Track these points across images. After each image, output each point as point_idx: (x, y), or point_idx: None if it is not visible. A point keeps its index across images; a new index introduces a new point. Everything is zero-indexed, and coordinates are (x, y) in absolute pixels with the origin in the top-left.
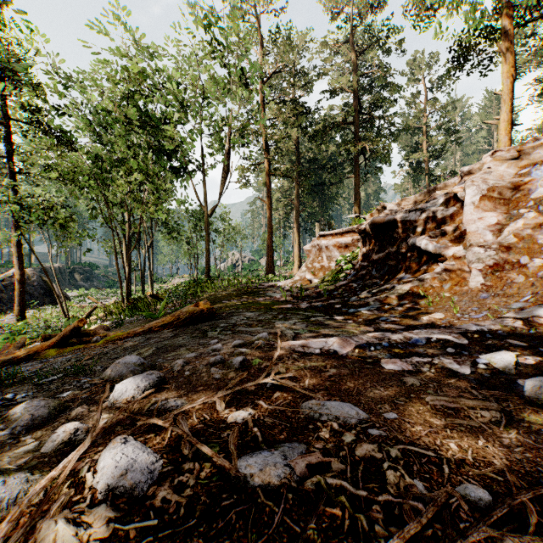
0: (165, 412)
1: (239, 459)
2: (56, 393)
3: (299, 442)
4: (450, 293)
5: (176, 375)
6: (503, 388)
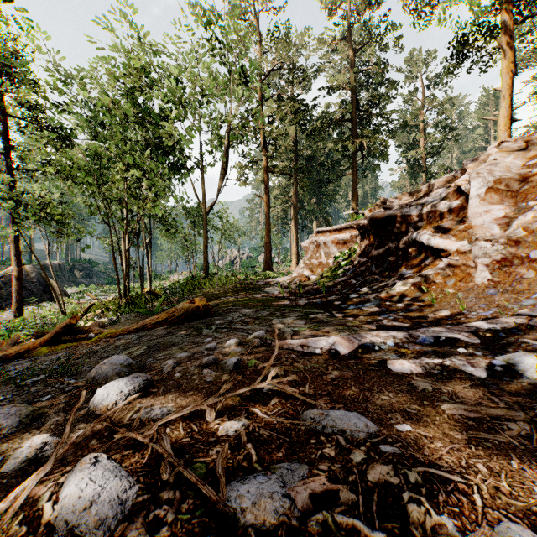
0: (148, 422)
1: (229, 486)
2: (35, 396)
3: (299, 462)
4: (455, 290)
5: (165, 377)
6: (526, 394)
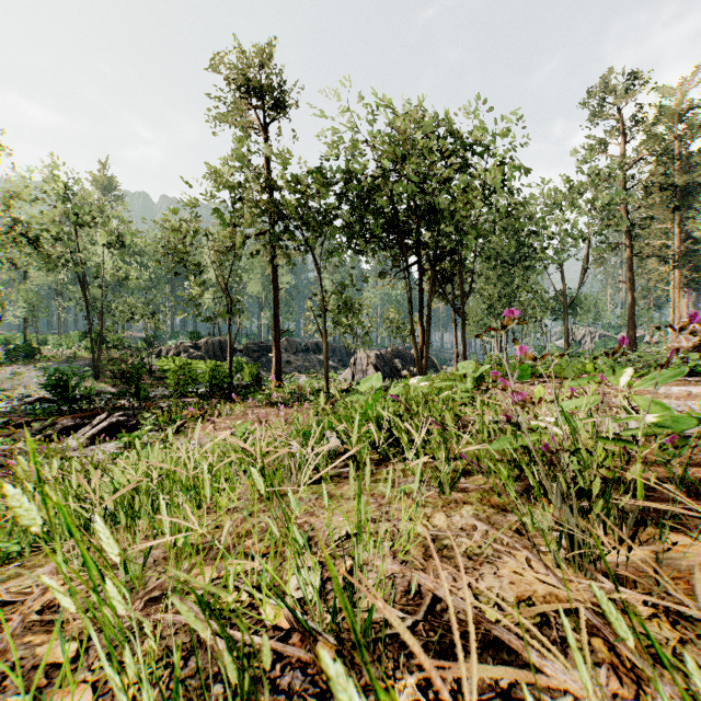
0: None
1: None
2: None
3: None
4: None
5: None
6: None
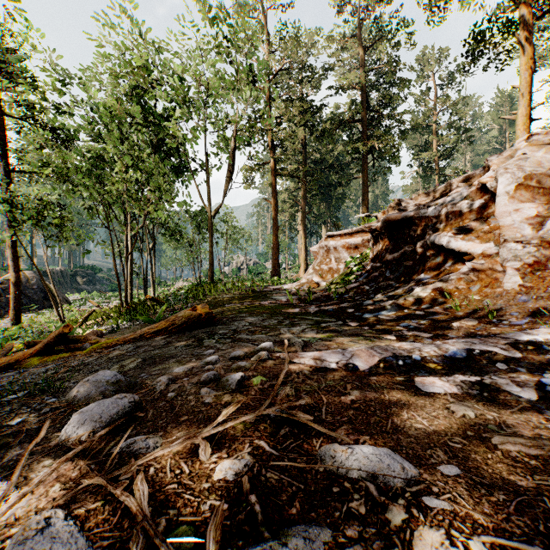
0: (128, 458)
1: None
2: (6, 419)
3: (319, 523)
4: (481, 296)
5: (157, 397)
6: None
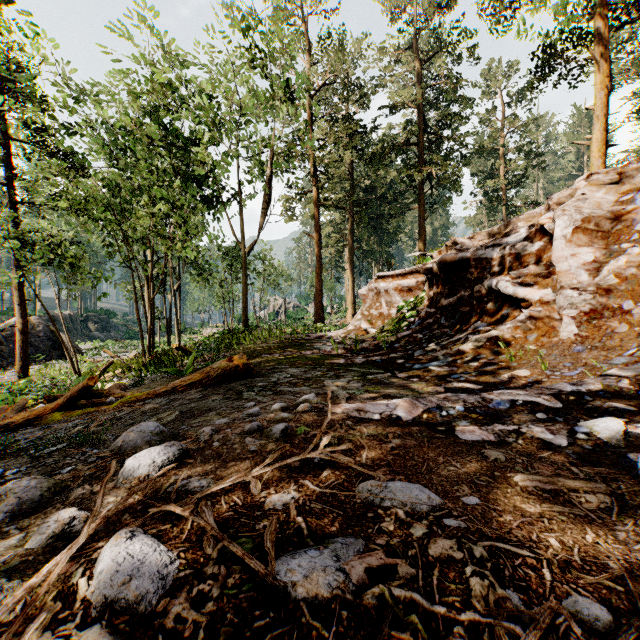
0: (186, 495)
1: (278, 560)
2: (54, 468)
3: (355, 536)
4: (537, 346)
5: (202, 446)
6: (610, 464)
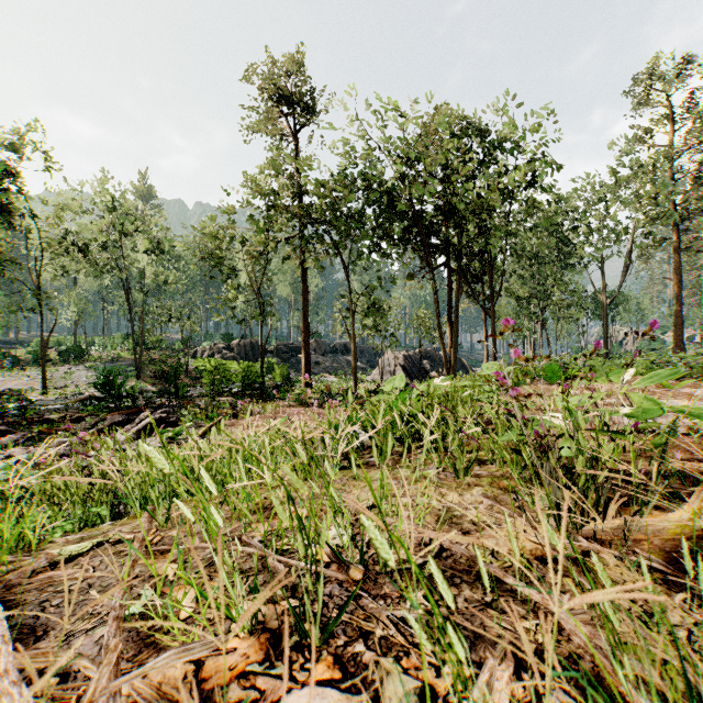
0: None
1: None
2: None
3: None
4: None
5: None
6: None
